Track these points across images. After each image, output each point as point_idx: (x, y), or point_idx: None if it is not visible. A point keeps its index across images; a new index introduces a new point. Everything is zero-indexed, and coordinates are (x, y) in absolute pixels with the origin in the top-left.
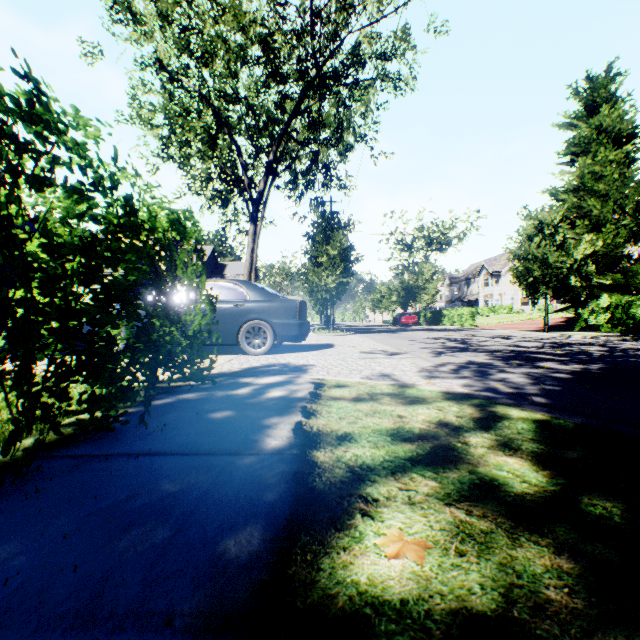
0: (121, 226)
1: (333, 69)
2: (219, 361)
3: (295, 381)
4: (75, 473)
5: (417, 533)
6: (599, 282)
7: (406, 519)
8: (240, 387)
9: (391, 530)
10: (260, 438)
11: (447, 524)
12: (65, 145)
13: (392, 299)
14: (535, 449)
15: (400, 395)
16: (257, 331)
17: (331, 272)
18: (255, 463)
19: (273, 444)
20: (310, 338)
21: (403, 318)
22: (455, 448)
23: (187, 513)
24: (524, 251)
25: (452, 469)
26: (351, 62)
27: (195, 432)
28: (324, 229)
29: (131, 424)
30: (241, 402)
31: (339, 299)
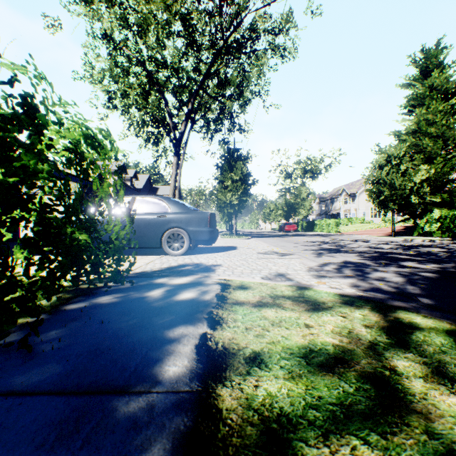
0: None
1: (236, 41)
2: (145, 261)
3: (204, 282)
4: None
5: None
6: (431, 200)
7: None
8: (154, 288)
9: None
10: (158, 362)
11: None
12: None
13: (278, 213)
14: None
15: (300, 298)
16: (176, 237)
17: (234, 192)
18: (141, 413)
19: (171, 373)
20: (219, 241)
21: (286, 226)
22: (385, 380)
23: None
24: (377, 177)
25: (401, 426)
26: (249, 35)
27: (88, 352)
28: (229, 160)
29: None
30: (150, 307)
31: (240, 212)
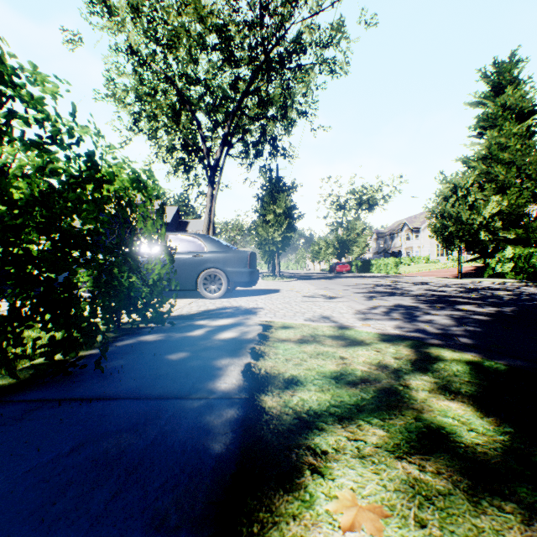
0: (78, 179)
1: (279, 55)
2: (180, 304)
3: (245, 323)
4: (25, 420)
5: (371, 495)
6: (504, 236)
7: (358, 477)
8: (196, 329)
9: (343, 492)
10: (211, 381)
11: (401, 483)
12: (18, 98)
13: (328, 251)
14: (474, 393)
15: (340, 337)
16: (213, 278)
17: (277, 228)
18: (204, 409)
19: (223, 387)
20: (259, 284)
21: (338, 267)
22: (397, 392)
23: (129, 469)
24: (441, 210)
25: (398, 415)
26: (294, 49)
27: (149, 374)
28: (271, 191)
29: (90, 366)
30: (195, 343)
31: (284, 251)
